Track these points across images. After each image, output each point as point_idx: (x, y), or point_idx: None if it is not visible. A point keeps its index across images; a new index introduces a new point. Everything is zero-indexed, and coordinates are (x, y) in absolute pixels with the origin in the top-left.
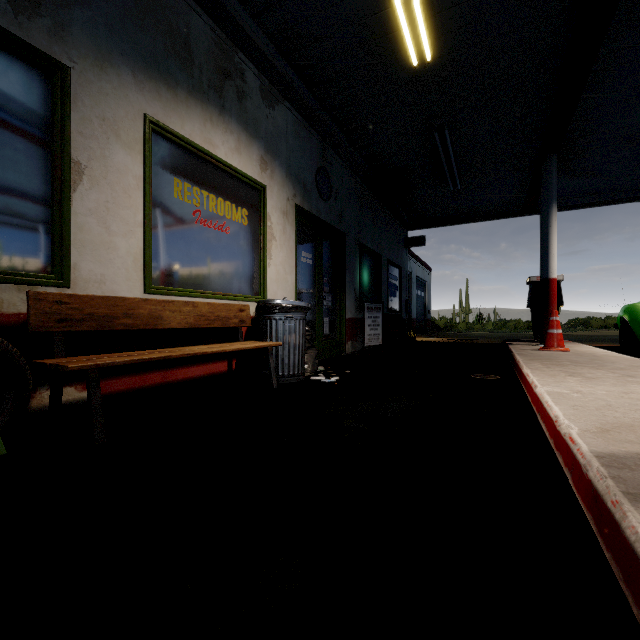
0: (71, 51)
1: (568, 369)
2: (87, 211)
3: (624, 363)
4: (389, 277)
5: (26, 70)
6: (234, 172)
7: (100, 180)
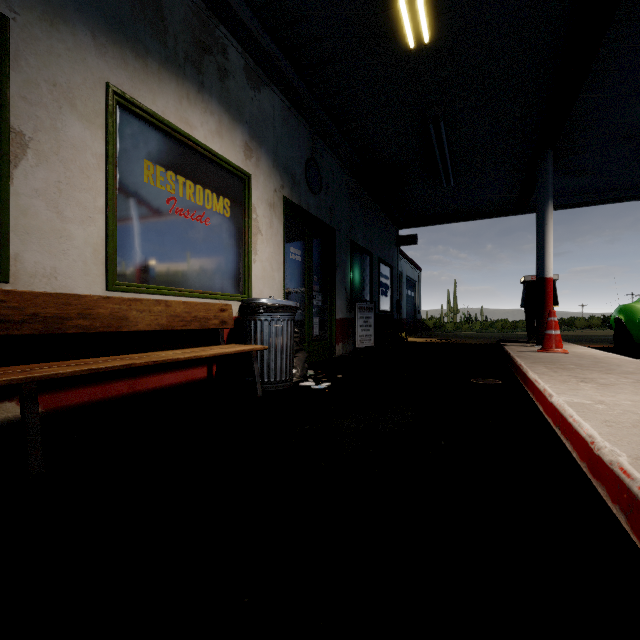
0: None
1: (577, 374)
2: (33, 192)
3: (631, 366)
4: (380, 276)
5: None
6: (215, 157)
7: (50, 156)
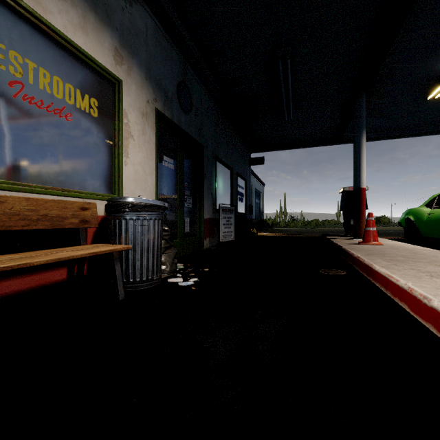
0: None
1: (416, 266)
2: None
3: None
4: (238, 187)
5: None
6: (77, 52)
7: None
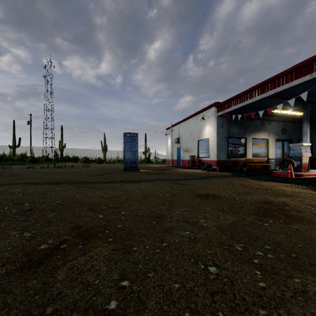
0: (246, 136)
1: None
2: (247, 150)
3: None
4: None
5: (243, 139)
6: (263, 139)
7: (248, 147)
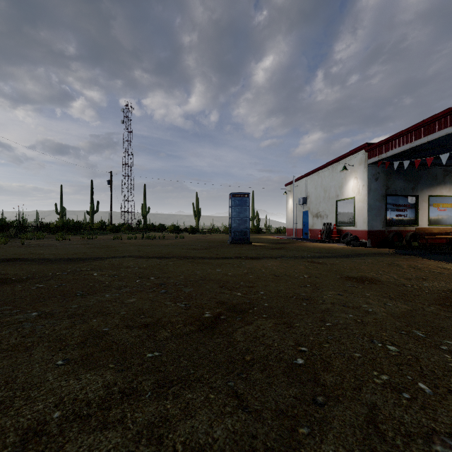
0: (418, 192)
1: None
2: (420, 215)
3: None
4: None
5: (412, 198)
6: (448, 196)
7: (421, 209)
